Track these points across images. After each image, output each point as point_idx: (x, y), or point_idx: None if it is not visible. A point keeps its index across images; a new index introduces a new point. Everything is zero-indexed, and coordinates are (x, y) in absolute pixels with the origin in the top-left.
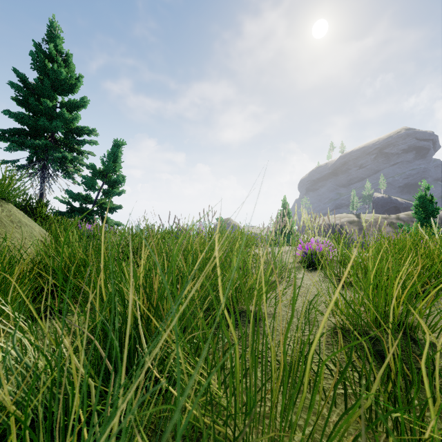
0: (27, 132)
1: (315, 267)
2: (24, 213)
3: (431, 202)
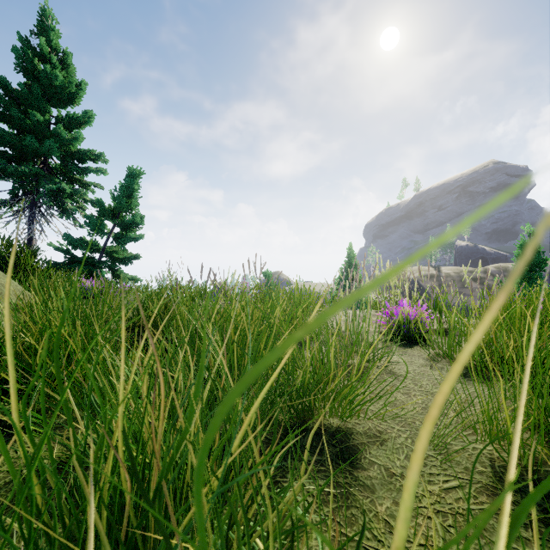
0: (10, 155)
1: (409, 342)
2: (2, 265)
3: (537, 251)
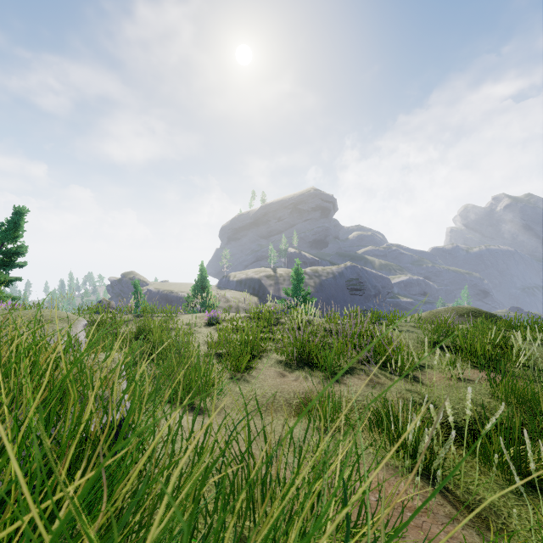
0: None
1: (212, 325)
2: None
3: (299, 273)
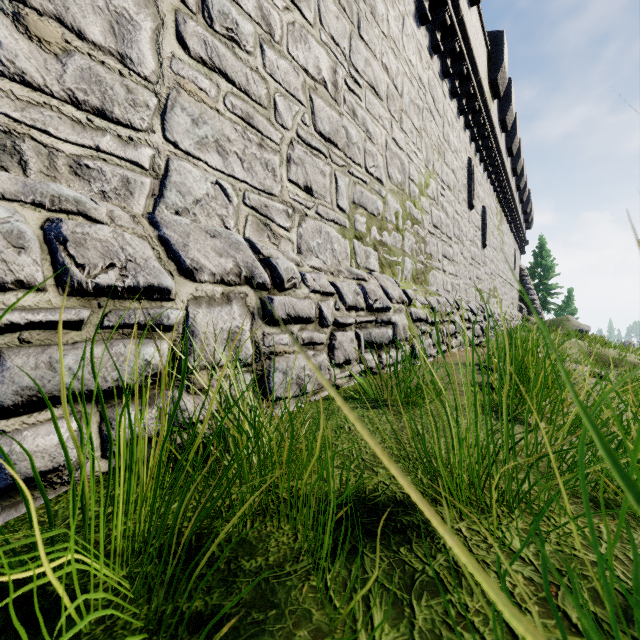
0: None
1: None
2: None
3: None
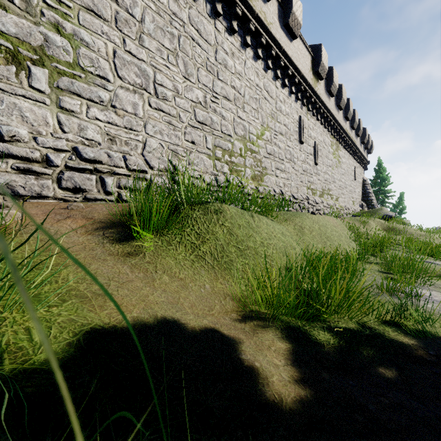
0: None
1: None
2: None
3: None
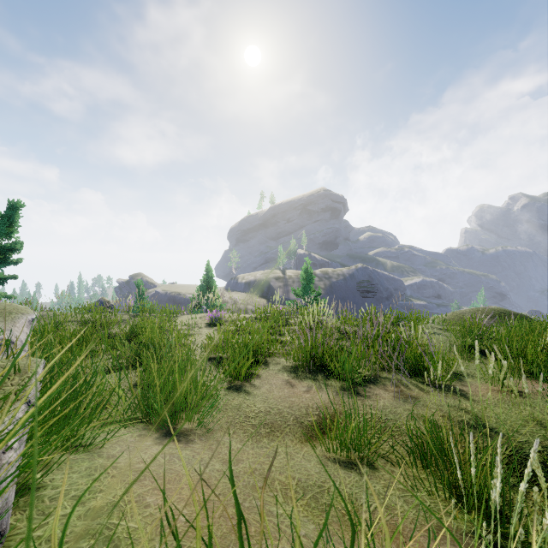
0: None
1: (215, 326)
2: None
3: (309, 272)
